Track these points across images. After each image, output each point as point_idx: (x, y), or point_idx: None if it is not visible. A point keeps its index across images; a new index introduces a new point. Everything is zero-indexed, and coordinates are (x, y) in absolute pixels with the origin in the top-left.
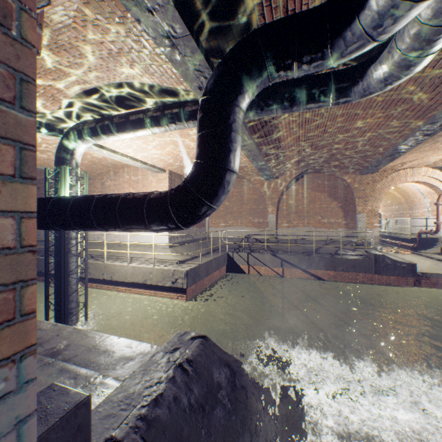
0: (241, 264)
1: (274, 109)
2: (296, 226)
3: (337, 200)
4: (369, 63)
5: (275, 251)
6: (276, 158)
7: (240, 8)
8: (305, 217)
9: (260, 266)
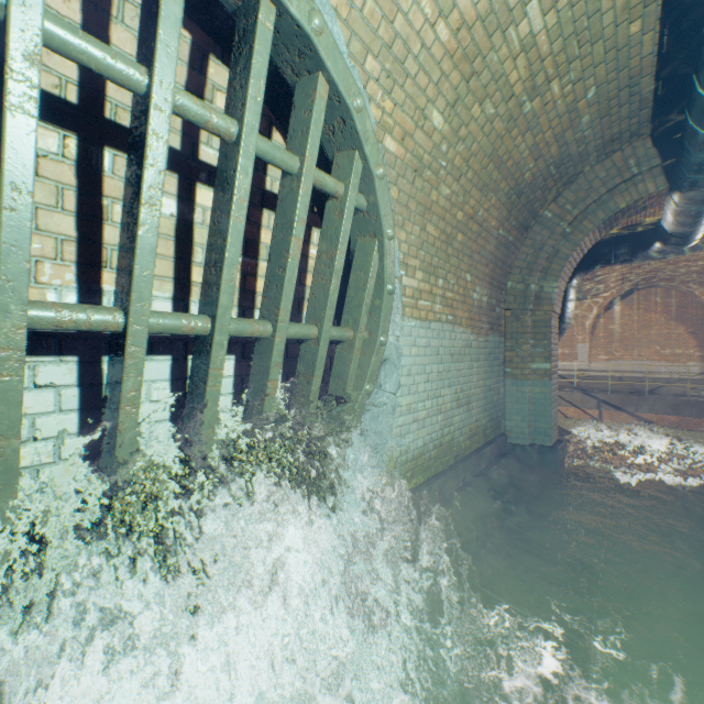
0: None
1: None
2: (620, 358)
3: (686, 324)
4: None
5: (588, 390)
6: (591, 281)
7: None
8: (634, 347)
9: (566, 408)
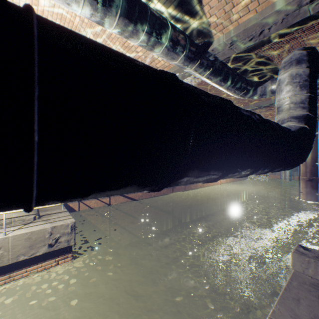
0: (71, 203)
1: (227, 84)
2: None
3: None
4: (258, 84)
5: None
6: None
7: (304, 24)
8: None
9: (90, 201)
